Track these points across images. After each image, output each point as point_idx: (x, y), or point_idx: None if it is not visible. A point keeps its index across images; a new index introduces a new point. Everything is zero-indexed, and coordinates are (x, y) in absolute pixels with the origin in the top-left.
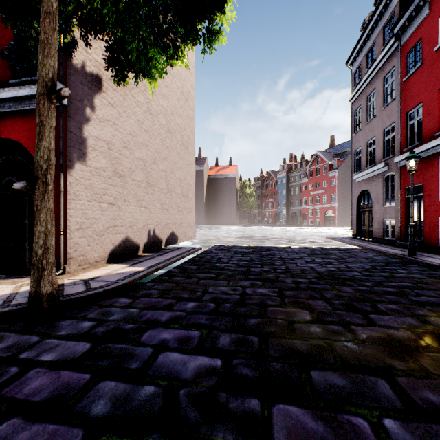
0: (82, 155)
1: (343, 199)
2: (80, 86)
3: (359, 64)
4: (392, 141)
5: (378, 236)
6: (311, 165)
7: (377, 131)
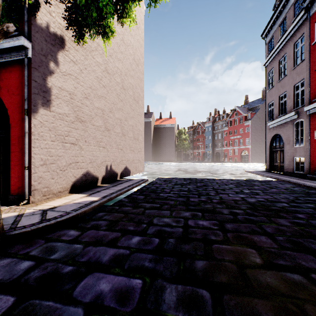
0: (46, 101)
1: (255, 142)
2: (44, 42)
3: (272, 36)
4: (301, 94)
5: (289, 171)
6: (231, 117)
7: (288, 87)
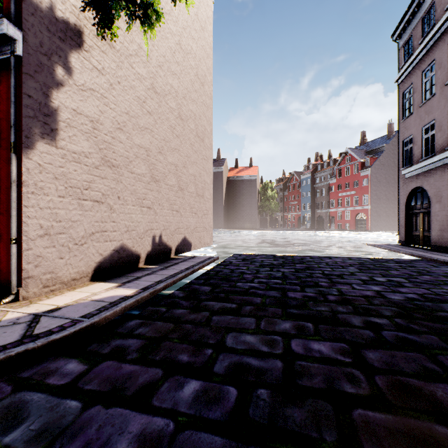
0: (49, 131)
1: (377, 200)
2: (45, 33)
3: (410, 35)
4: None
5: (439, 244)
6: (340, 164)
7: (438, 112)
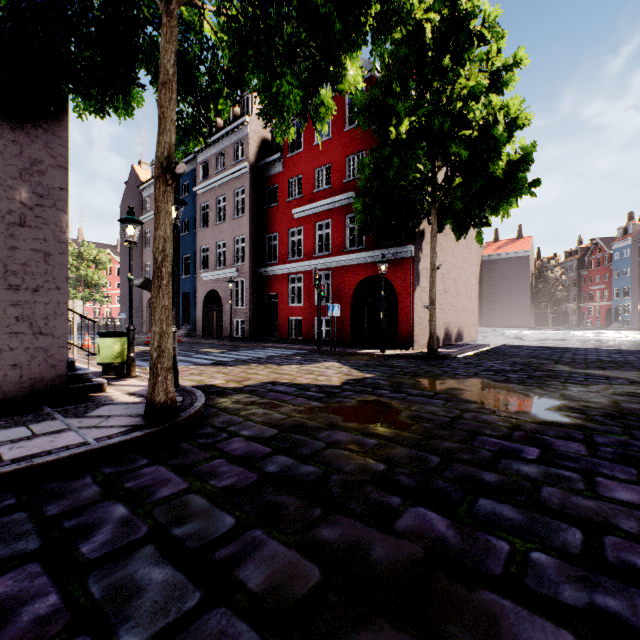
0: (418, 281)
1: None
2: (417, 241)
3: None
4: None
5: None
6: None
7: None
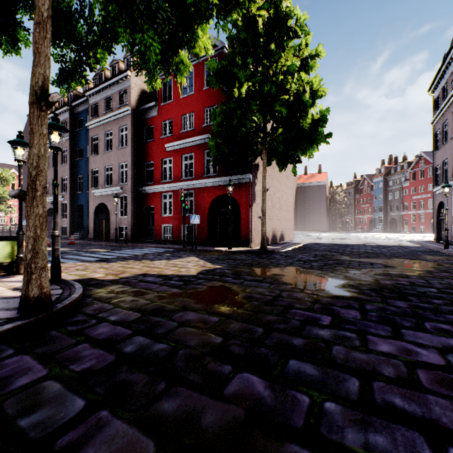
0: (254, 199)
1: None
2: (254, 171)
3: (438, 94)
4: None
5: (449, 239)
6: (414, 167)
7: (448, 155)
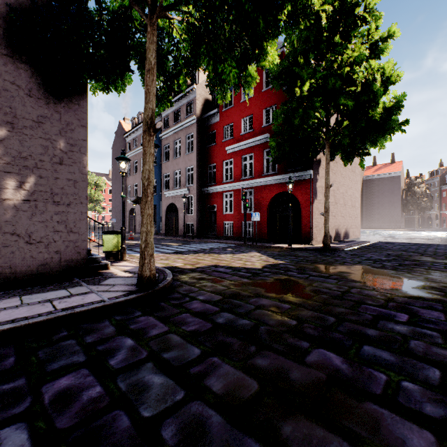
0: (316, 196)
1: None
2: (315, 167)
3: None
4: None
5: None
6: None
7: None
